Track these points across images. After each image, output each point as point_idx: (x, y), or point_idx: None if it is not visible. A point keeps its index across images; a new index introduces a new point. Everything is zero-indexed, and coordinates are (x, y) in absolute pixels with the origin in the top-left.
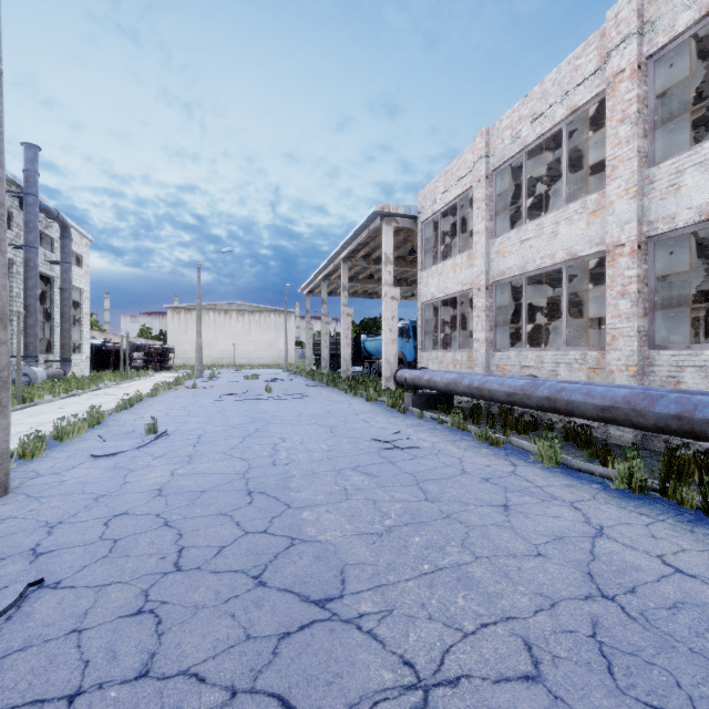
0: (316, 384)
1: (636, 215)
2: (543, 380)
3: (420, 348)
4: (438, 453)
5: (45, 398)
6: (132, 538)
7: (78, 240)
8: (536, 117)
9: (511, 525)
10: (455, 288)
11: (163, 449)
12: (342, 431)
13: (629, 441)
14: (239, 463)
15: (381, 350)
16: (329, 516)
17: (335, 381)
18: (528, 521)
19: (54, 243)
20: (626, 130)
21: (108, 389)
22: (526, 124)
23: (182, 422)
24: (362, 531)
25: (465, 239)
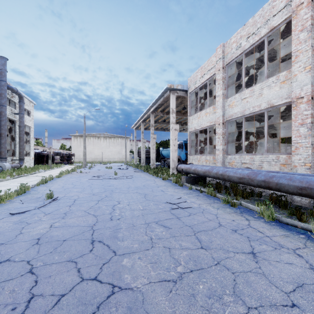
0: (138, 171)
1: (310, 81)
2: (257, 170)
3: (188, 154)
4: (203, 211)
5: (7, 178)
6: (0, 286)
7: (28, 104)
8: (250, 35)
9: (262, 272)
10: (206, 124)
11: (52, 208)
12: (150, 197)
13: (306, 204)
14: (91, 218)
15: (169, 155)
16: (140, 263)
17: (147, 169)
18: (273, 267)
19: (16, 104)
20: (304, 35)
21: (39, 173)
22: (244, 39)
23: (68, 191)
24: (162, 278)
25: (210, 101)
